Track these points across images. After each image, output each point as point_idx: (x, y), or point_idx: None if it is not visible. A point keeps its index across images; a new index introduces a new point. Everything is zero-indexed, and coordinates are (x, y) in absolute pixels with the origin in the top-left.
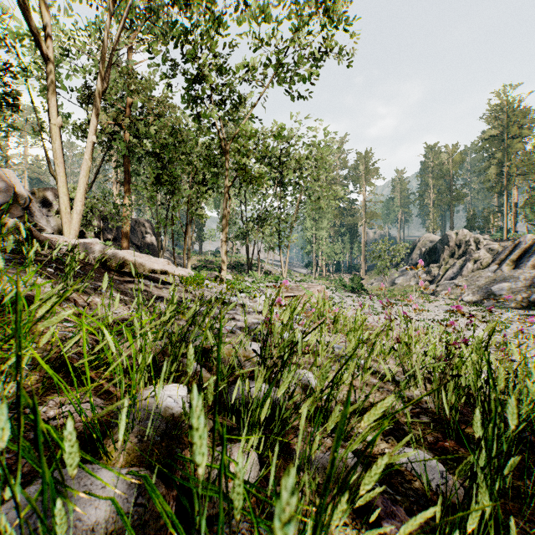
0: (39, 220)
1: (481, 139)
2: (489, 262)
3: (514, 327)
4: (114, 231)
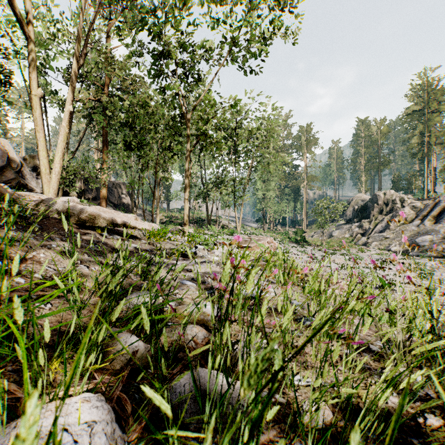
0: (30, 182)
1: (405, 113)
2: (413, 218)
3: (438, 274)
4: (95, 192)
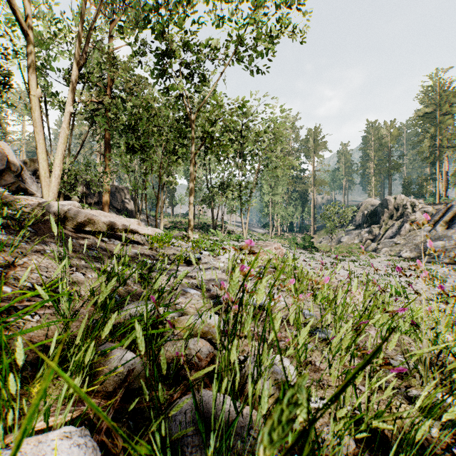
0: (30, 186)
1: (416, 116)
2: None
3: (450, 281)
4: (97, 196)
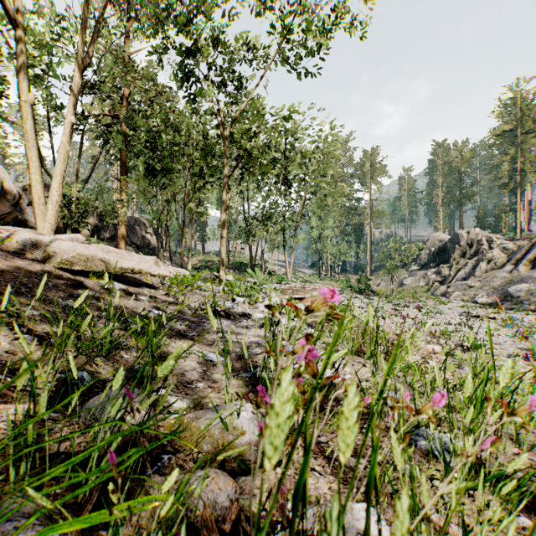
0: (31, 217)
1: (492, 134)
2: (504, 262)
3: None
4: (112, 230)
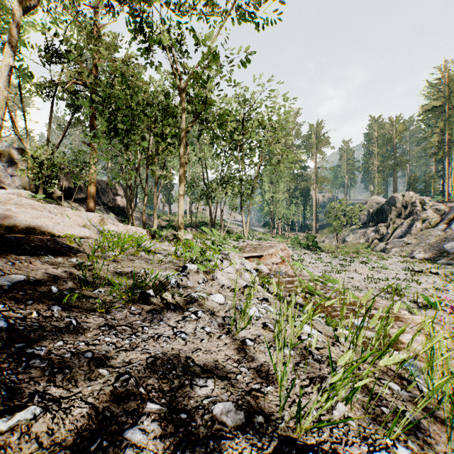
0: (3, 179)
1: (423, 110)
2: (437, 222)
3: None
4: (85, 192)
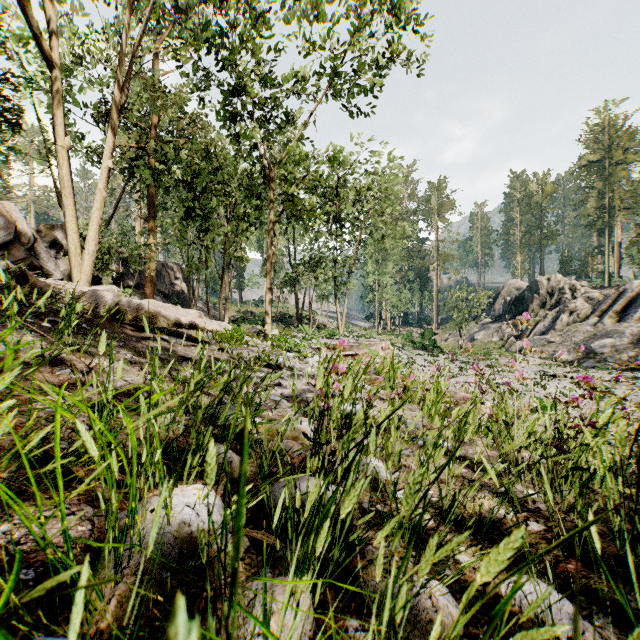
0: (46, 263)
1: (577, 165)
2: (588, 314)
3: (619, 392)
4: (137, 277)
